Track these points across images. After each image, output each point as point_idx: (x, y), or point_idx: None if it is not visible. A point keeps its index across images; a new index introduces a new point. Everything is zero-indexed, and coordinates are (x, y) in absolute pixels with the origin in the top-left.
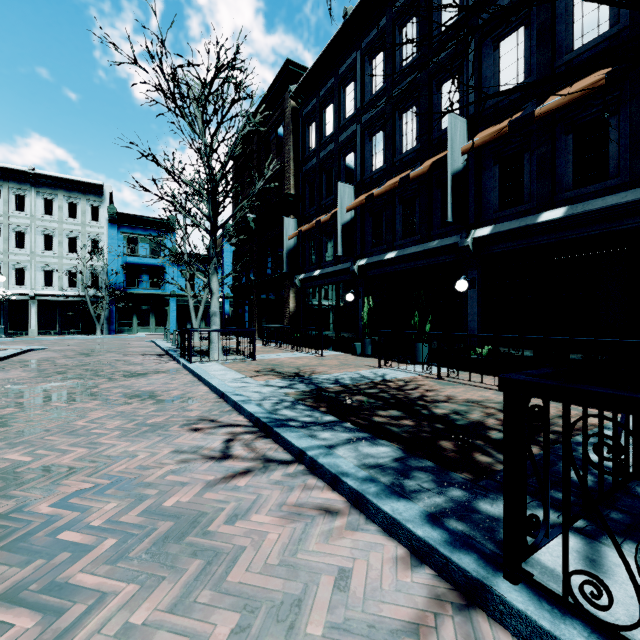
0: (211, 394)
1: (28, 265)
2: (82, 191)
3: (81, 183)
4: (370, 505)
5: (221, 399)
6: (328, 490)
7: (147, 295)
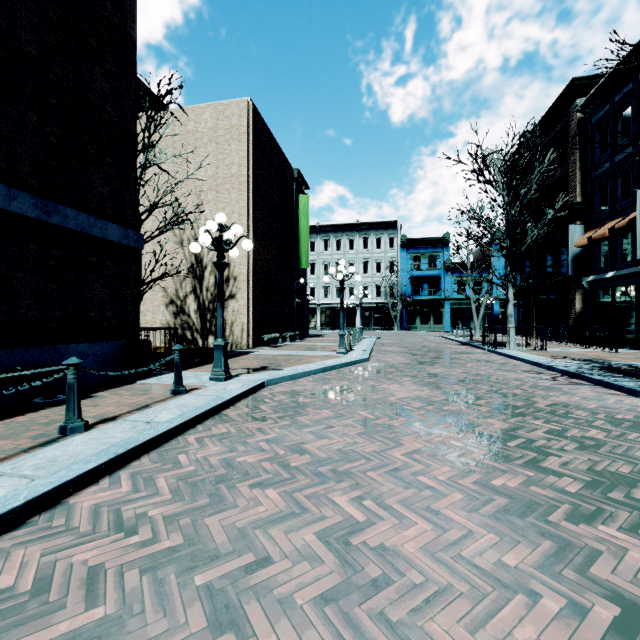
0: (525, 364)
1: (355, 284)
2: (384, 228)
3: (384, 223)
4: (637, 392)
5: (534, 366)
6: (615, 391)
7: (427, 300)
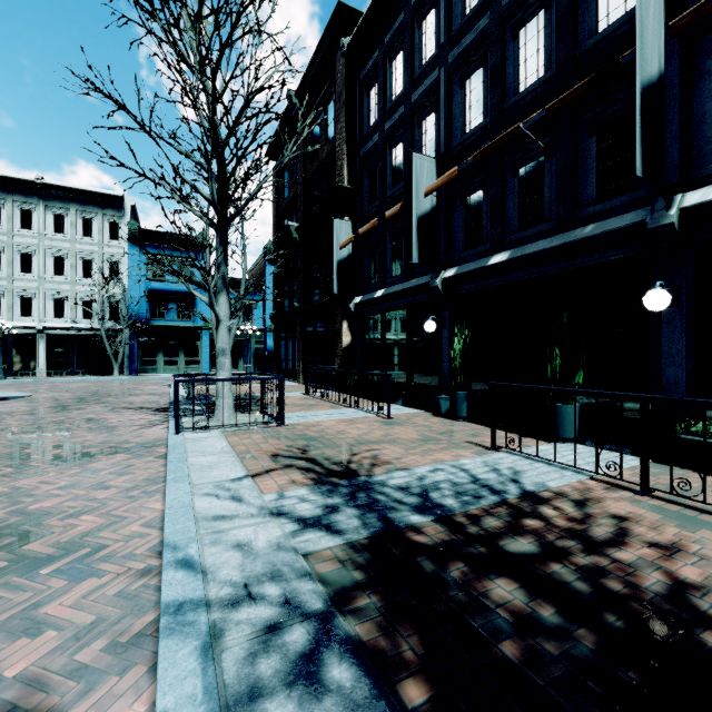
0: (153, 532)
1: (36, 293)
2: (99, 204)
3: (97, 195)
4: None
5: (159, 559)
6: None
7: (175, 328)
